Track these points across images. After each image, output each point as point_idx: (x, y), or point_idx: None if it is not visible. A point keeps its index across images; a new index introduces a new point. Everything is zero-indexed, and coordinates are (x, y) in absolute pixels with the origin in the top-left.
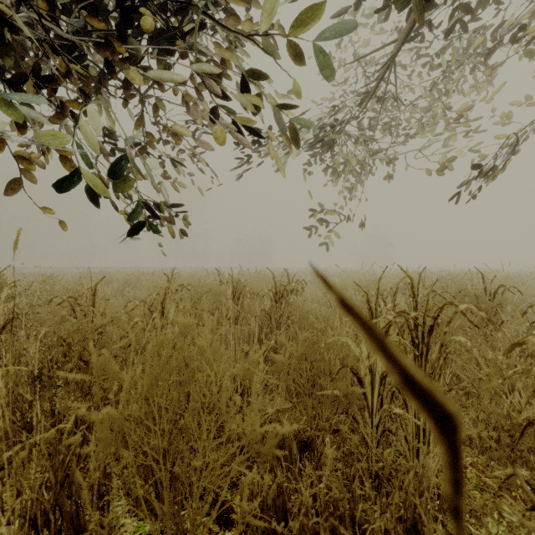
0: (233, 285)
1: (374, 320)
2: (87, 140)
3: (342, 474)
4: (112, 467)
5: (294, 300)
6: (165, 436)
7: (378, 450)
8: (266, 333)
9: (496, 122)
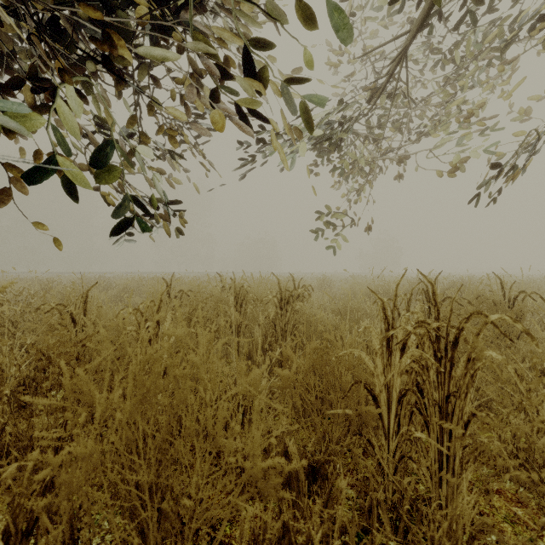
0: (236, 291)
1: (392, 331)
2: (70, 130)
3: (355, 503)
4: (86, 509)
5: (300, 307)
6: (152, 469)
7: (396, 479)
8: (270, 342)
9: (512, 119)
